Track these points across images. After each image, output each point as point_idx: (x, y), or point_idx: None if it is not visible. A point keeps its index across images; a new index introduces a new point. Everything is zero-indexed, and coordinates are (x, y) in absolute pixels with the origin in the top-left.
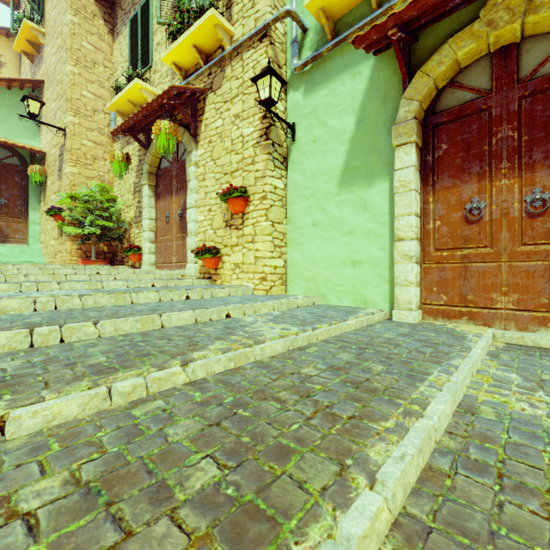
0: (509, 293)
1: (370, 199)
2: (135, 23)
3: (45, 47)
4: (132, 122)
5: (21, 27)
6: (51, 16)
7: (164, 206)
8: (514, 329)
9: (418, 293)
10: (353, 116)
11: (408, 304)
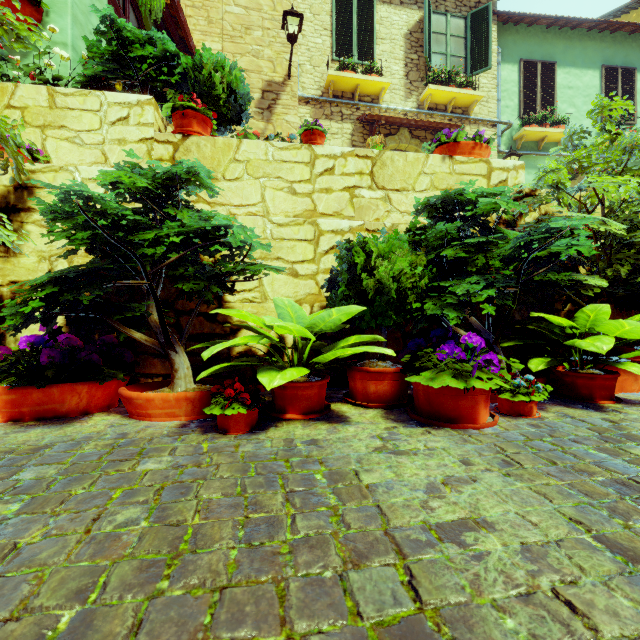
0: None
1: None
2: (346, 4)
3: None
4: (404, 122)
5: None
6: None
7: None
8: None
9: None
10: None
11: None
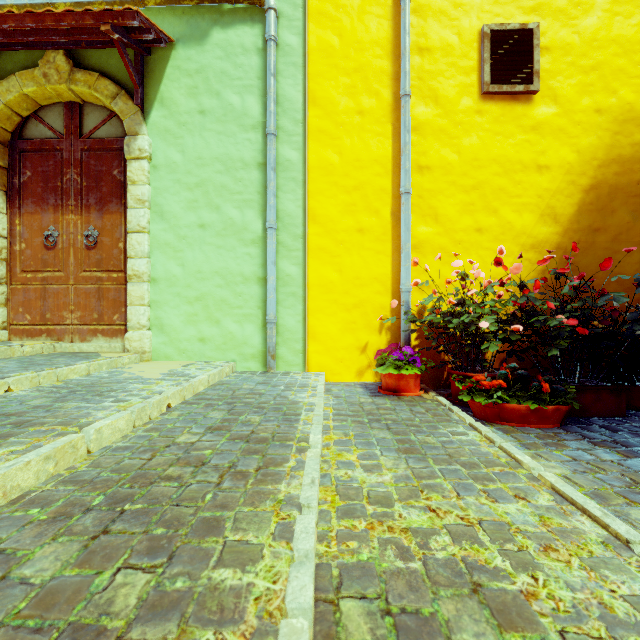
0: (75, 311)
1: None
2: None
3: None
4: None
5: None
6: None
7: None
8: (78, 341)
9: None
10: None
11: None
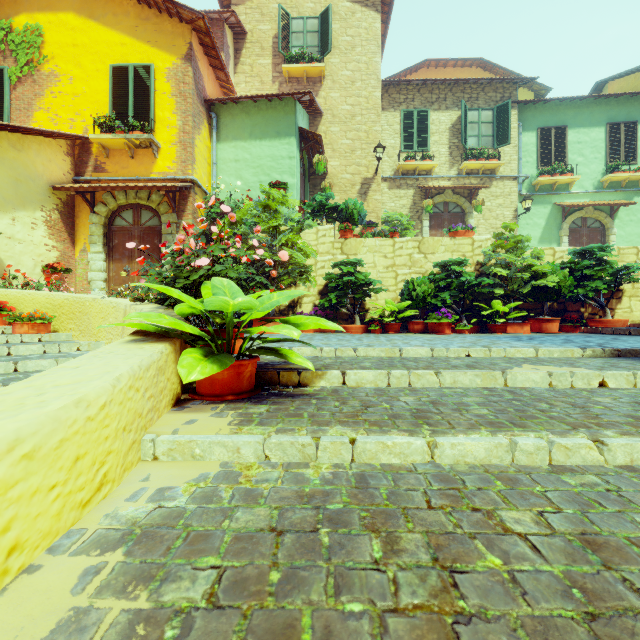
0: None
1: None
2: (410, 116)
3: (326, 88)
4: (447, 188)
5: (315, 65)
6: (343, 73)
7: (436, 234)
8: None
9: None
10: (544, 221)
11: None
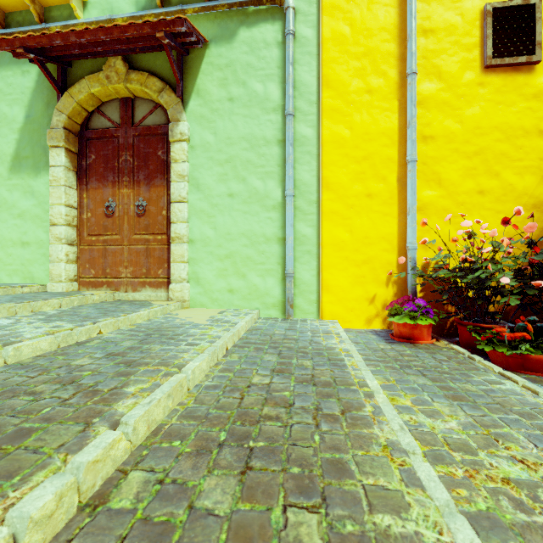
0: (128, 267)
1: (37, 188)
2: None
3: None
4: None
5: None
6: None
7: None
8: (131, 291)
9: (72, 269)
10: (23, 109)
11: (59, 277)
